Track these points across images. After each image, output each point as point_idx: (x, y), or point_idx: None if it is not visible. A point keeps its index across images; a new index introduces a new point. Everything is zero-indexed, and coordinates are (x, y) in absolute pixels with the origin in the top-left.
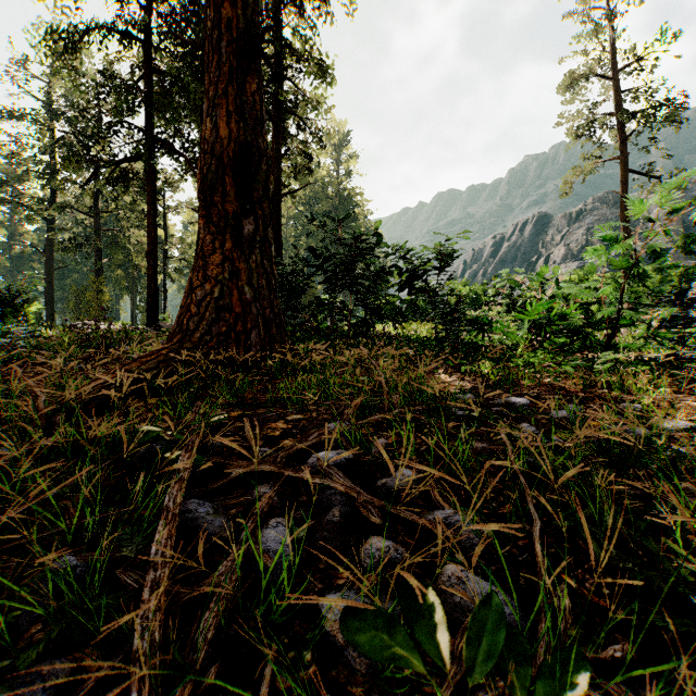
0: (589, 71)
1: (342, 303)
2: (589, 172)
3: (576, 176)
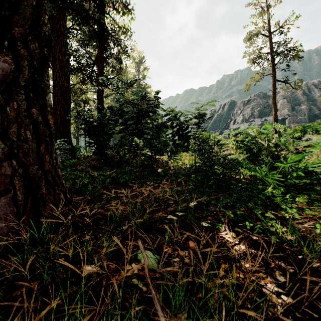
0: (259, 31)
1: (135, 146)
2: (258, 80)
3: (252, 82)
